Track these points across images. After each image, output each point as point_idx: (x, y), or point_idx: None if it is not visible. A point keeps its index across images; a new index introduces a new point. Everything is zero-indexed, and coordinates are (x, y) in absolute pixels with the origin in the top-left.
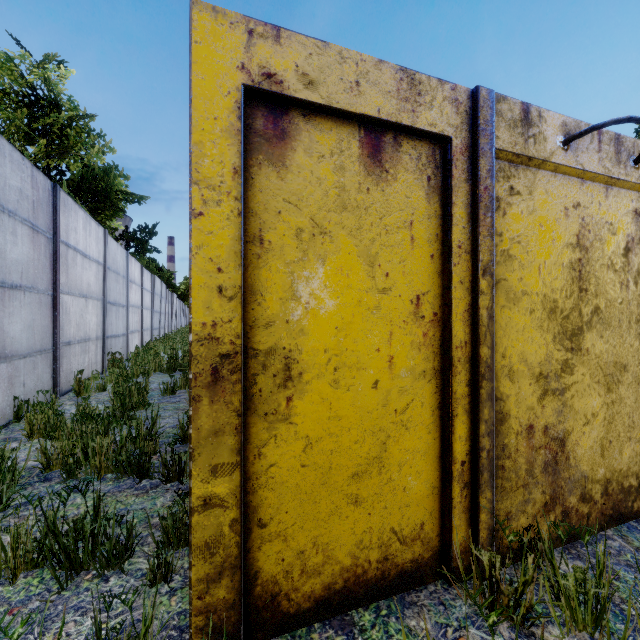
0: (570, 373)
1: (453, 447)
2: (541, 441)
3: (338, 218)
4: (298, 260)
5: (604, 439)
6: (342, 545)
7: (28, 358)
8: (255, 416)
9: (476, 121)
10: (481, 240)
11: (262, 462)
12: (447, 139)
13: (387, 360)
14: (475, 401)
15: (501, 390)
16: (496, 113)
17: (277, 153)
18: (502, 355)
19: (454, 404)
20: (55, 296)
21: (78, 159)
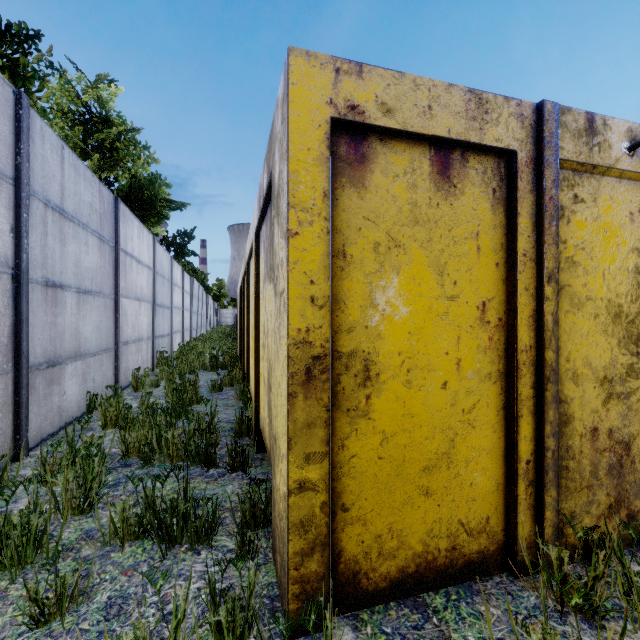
0: (635, 377)
1: (518, 446)
2: (605, 444)
3: (411, 232)
4: (376, 271)
5: None
6: (414, 532)
7: (97, 356)
8: (339, 411)
9: (541, 134)
10: (546, 248)
11: (345, 453)
12: (512, 153)
13: (455, 363)
14: (540, 403)
15: (565, 393)
16: (561, 125)
17: (358, 175)
18: (566, 359)
19: (519, 405)
20: (117, 300)
21: (126, 170)
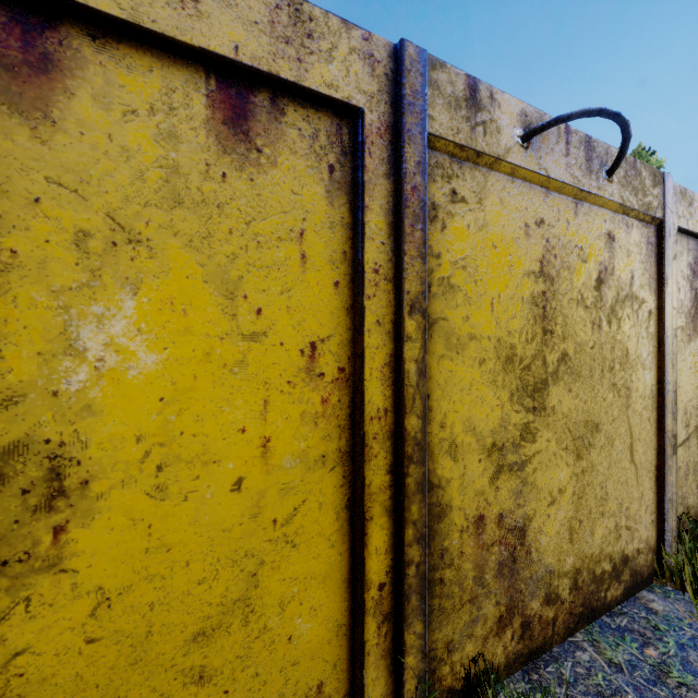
0: (532, 440)
1: (366, 566)
2: (494, 535)
3: (165, 218)
4: (80, 286)
5: (573, 519)
6: None
7: None
8: None
9: (400, 90)
10: (407, 262)
11: None
12: (358, 112)
13: (259, 444)
14: (399, 495)
15: (439, 473)
16: (430, 83)
17: (31, 94)
18: (440, 424)
19: (368, 502)
20: None
21: None
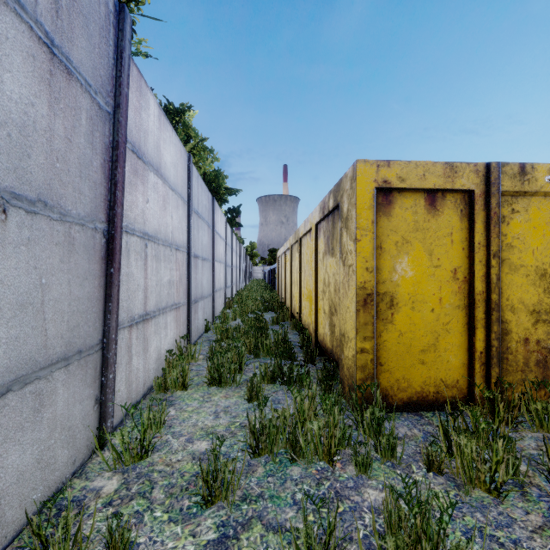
0: None
1: (475, 344)
2: (534, 348)
3: (414, 235)
4: (396, 255)
5: None
6: (416, 381)
7: (207, 298)
8: (378, 320)
9: (489, 179)
10: (492, 240)
11: (381, 339)
12: (472, 190)
13: (438, 299)
14: (488, 322)
15: (506, 317)
16: (502, 173)
17: (387, 211)
18: (506, 299)
19: (476, 322)
20: (213, 263)
21: (198, 169)
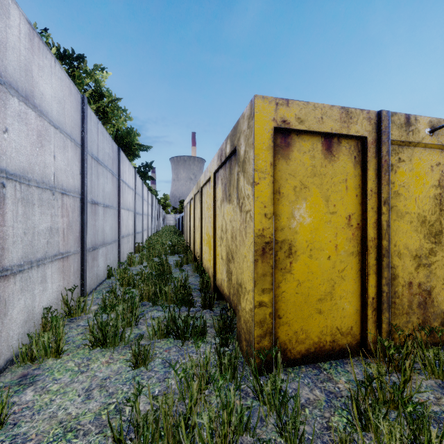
0: (434, 255)
1: (368, 290)
2: (416, 291)
3: (312, 180)
4: (294, 200)
5: None
6: (313, 331)
7: (111, 245)
8: (277, 269)
9: (380, 127)
10: (383, 187)
11: (279, 290)
12: (364, 137)
13: (334, 246)
14: (379, 267)
15: (393, 263)
16: (391, 122)
17: (286, 153)
18: (394, 245)
19: (368, 269)
20: (119, 210)
21: (112, 126)
